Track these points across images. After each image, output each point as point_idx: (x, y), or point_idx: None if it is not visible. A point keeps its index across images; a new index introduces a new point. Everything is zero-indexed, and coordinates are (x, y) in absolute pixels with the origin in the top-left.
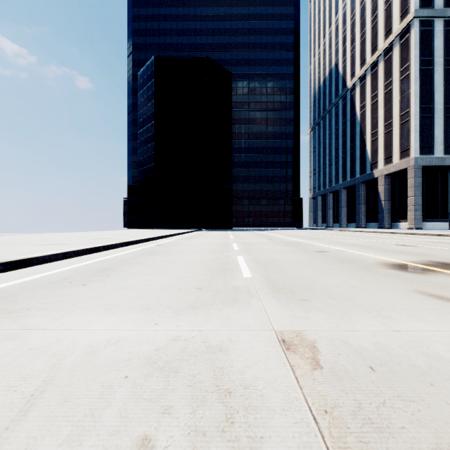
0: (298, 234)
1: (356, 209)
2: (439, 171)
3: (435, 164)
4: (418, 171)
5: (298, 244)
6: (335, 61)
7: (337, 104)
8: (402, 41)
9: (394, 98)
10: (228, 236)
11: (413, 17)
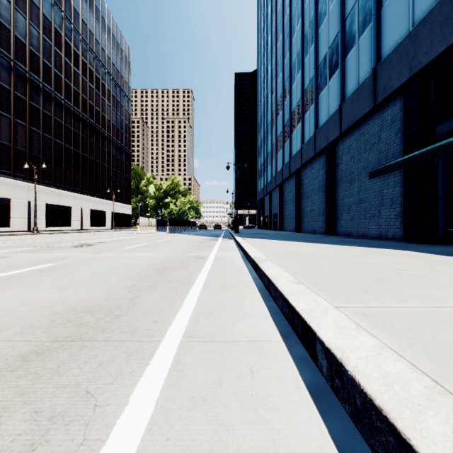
0: None
1: None
2: None
3: None
4: None
5: None
6: None
7: None
8: None
9: None
10: None
11: None
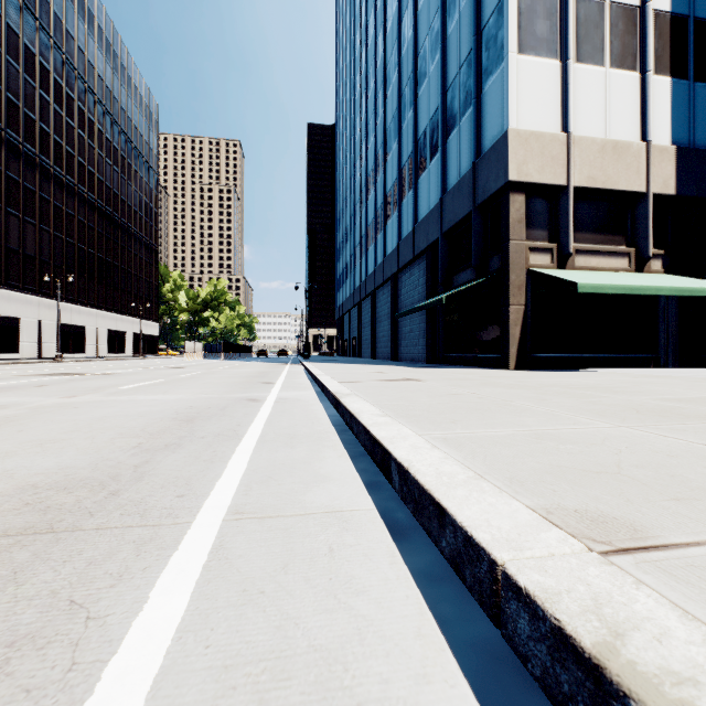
0: None
1: None
2: None
3: None
4: None
5: None
6: None
7: None
8: None
9: None
10: None
11: None
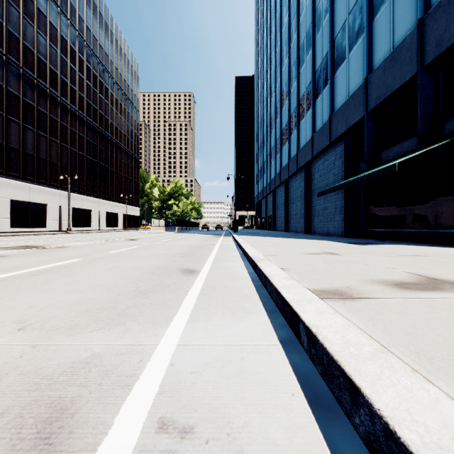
0: None
1: None
2: None
3: None
4: None
5: None
6: None
7: None
8: None
9: None
10: None
11: None
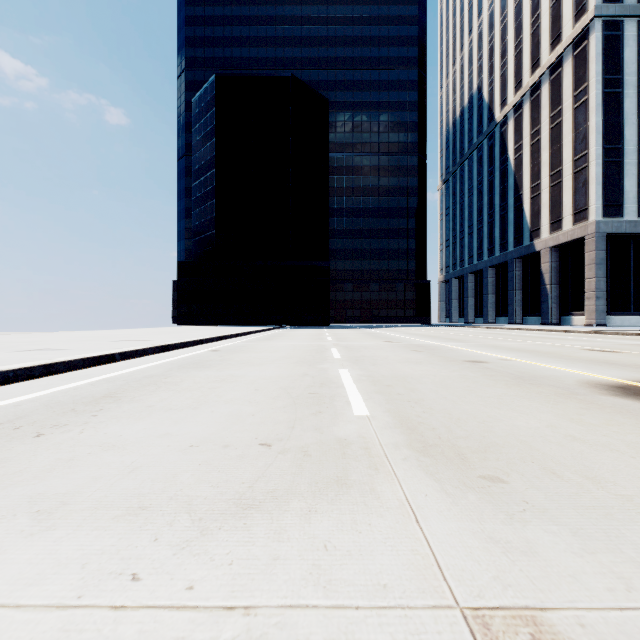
0: (427, 333)
1: (509, 297)
2: (631, 241)
3: (625, 232)
4: (601, 242)
5: (433, 349)
6: (478, 83)
7: (480, 145)
8: (577, 52)
9: (565, 135)
10: (323, 336)
11: (594, 17)
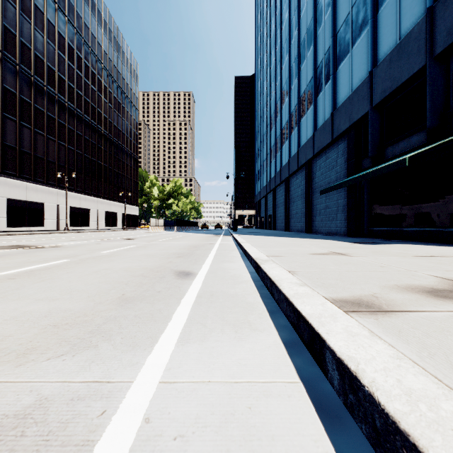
0: None
1: None
2: None
3: None
4: None
5: None
6: None
7: None
8: None
9: None
10: None
11: None
